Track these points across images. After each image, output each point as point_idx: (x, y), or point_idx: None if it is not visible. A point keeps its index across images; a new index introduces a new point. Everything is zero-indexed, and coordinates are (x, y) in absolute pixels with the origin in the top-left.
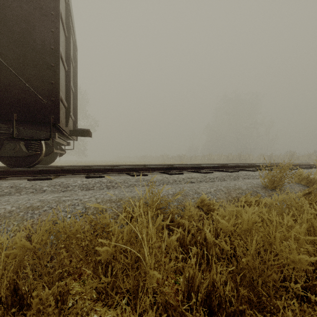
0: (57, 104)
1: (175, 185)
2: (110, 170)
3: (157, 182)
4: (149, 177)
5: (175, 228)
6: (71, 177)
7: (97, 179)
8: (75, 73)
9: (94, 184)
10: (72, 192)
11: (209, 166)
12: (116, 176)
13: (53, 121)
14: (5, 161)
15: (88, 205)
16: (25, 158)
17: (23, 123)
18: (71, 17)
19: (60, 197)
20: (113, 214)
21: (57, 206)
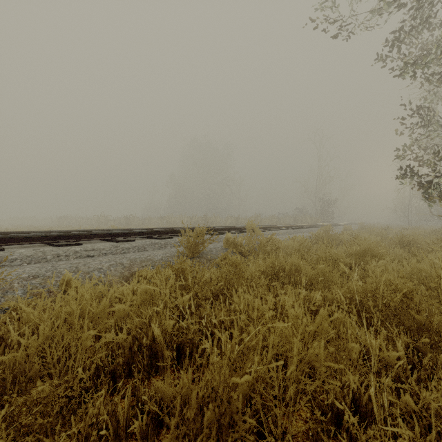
0: None
1: (52, 263)
2: None
3: (18, 260)
4: (5, 252)
5: None
6: None
7: None
8: None
9: None
10: None
11: (133, 232)
12: None
13: None
14: None
15: None
16: None
17: None
18: None
19: None
20: None
21: None
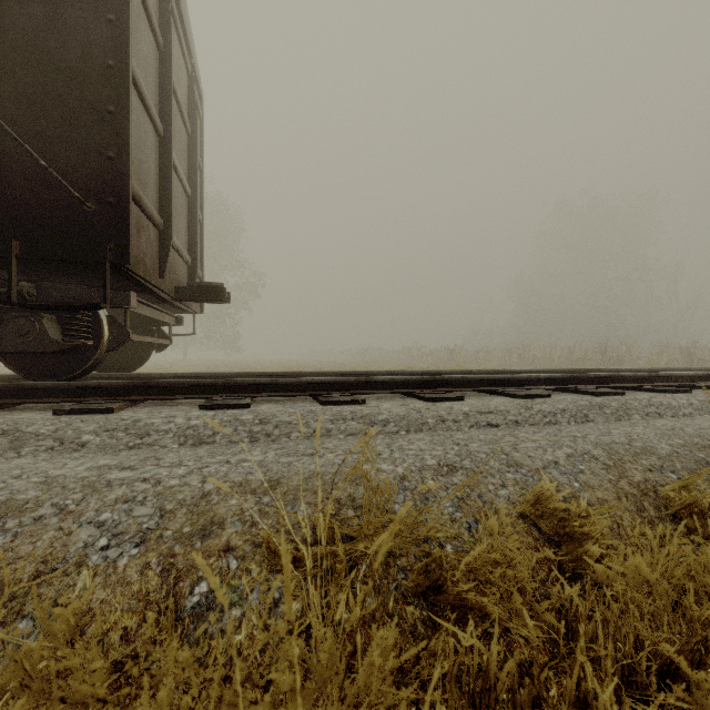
0: (122, 213)
1: (441, 434)
2: (269, 386)
3: (392, 424)
4: (369, 407)
5: (451, 626)
6: (169, 404)
7: (229, 411)
8: (192, 150)
9: (216, 429)
10: (153, 451)
11: (535, 378)
12: (282, 402)
13: (112, 257)
14: (15, 363)
15: (173, 504)
16: (60, 356)
17: (52, 267)
18: (180, 9)
19: (105, 471)
20: (241, 540)
21: (82, 503)
